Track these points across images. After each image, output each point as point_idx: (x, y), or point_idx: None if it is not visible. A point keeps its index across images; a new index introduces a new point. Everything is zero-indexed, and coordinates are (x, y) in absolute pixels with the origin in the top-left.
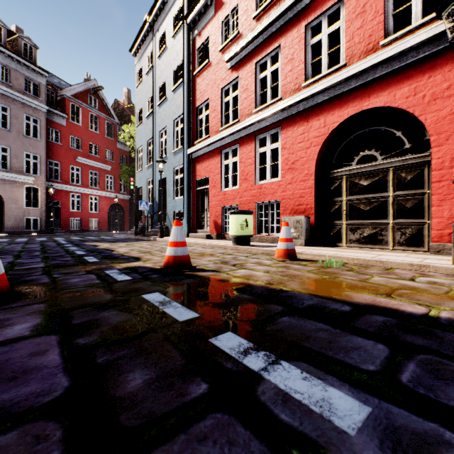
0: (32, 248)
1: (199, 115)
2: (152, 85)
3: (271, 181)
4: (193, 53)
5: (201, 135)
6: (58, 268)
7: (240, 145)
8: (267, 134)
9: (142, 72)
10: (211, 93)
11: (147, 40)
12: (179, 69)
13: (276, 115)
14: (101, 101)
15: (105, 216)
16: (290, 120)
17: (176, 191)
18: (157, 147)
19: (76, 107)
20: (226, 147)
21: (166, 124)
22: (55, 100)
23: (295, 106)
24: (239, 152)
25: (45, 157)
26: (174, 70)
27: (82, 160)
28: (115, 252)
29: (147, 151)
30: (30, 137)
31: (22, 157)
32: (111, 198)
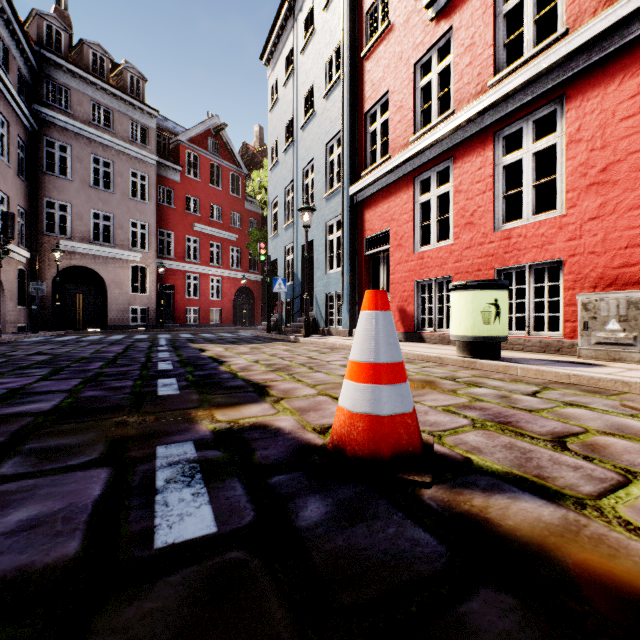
0: (106, 353)
1: (370, 125)
2: (293, 98)
3: (535, 221)
4: (359, 22)
5: (373, 161)
6: (64, 421)
7: (457, 158)
8: (523, 122)
9: (277, 87)
10: (394, 78)
11: (284, 32)
12: (334, 58)
13: (552, 73)
14: (224, 146)
15: (229, 304)
16: (595, 72)
17: (329, 260)
18: (299, 193)
19: (194, 158)
20: (425, 170)
21: (313, 154)
22: (168, 149)
23: (613, 32)
24: (453, 174)
25: (155, 226)
26: (327, 62)
27: (200, 228)
28: (224, 368)
29: (285, 203)
30: (136, 200)
31: (127, 226)
32: (237, 280)
